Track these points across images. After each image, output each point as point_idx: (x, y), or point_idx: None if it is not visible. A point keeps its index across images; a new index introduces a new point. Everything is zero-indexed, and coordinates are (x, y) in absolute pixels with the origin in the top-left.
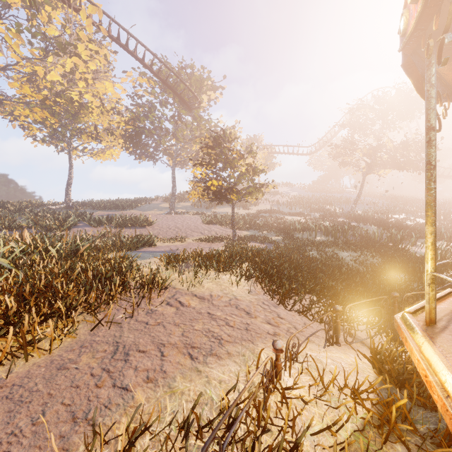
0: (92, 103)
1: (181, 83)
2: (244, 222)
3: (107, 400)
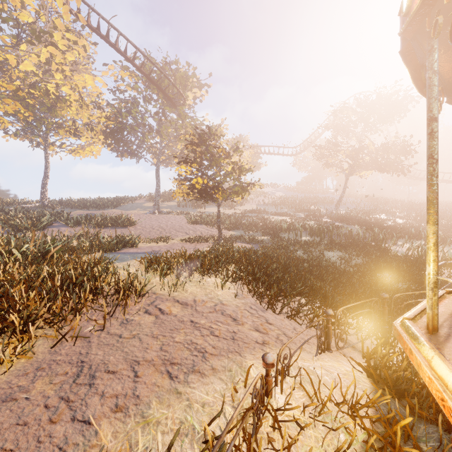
0: (70, 96)
1: (165, 79)
2: (230, 221)
3: (63, 440)
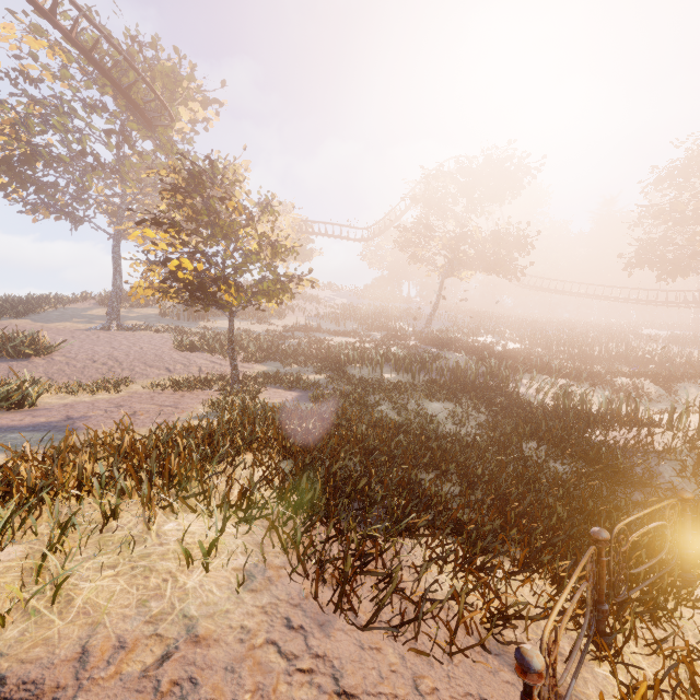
0: None
1: (130, 71)
2: (259, 346)
3: None
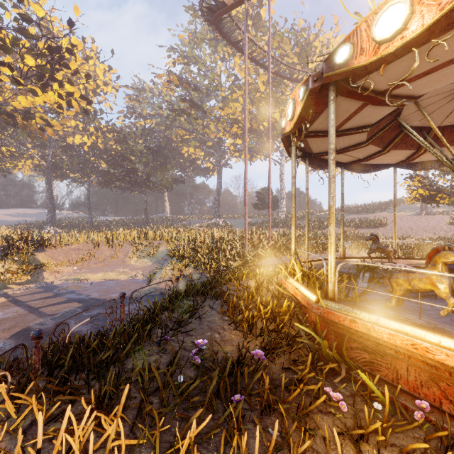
0: None
1: None
2: None
3: None
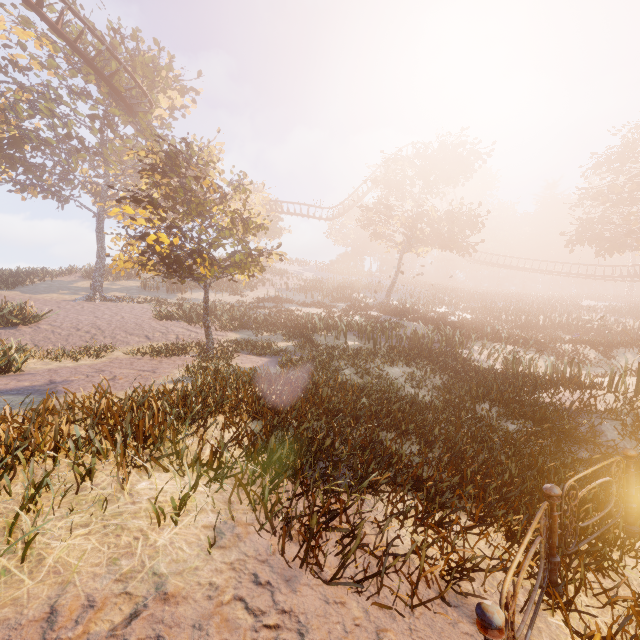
0: None
1: (112, 61)
2: (232, 316)
3: None
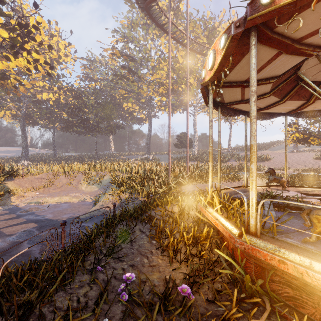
0: None
1: None
2: None
3: None
